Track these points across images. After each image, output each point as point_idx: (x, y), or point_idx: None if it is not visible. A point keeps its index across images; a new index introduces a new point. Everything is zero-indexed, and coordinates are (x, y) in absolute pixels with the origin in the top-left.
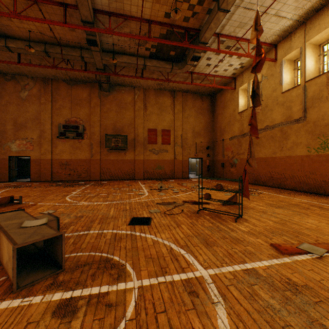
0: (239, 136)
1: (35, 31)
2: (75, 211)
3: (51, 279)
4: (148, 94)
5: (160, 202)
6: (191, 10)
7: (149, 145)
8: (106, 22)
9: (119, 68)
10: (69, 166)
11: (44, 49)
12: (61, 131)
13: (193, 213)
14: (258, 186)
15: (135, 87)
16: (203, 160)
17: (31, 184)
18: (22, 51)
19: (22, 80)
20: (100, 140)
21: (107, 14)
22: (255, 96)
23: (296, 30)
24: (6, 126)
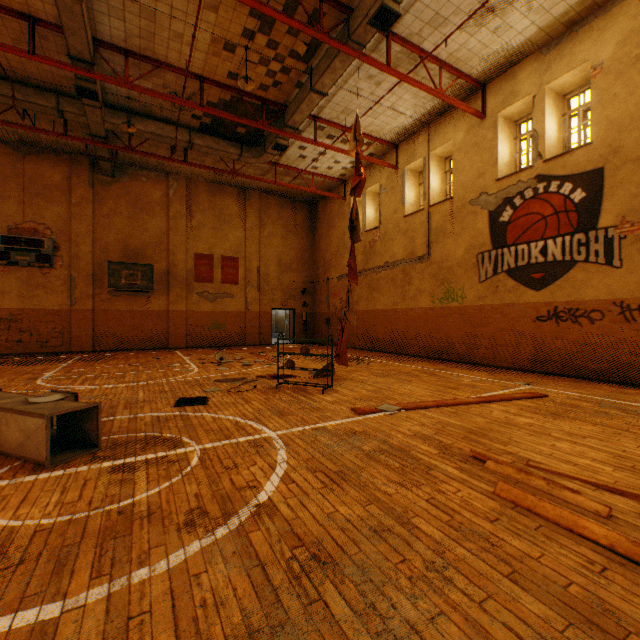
0: None
1: None
2: None
3: (89, 456)
4: (195, 190)
5: (220, 379)
6: (271, 77)
7: (197, 285)
8: (118, 63)
9: (138, 137)
10: (19, 323)
11: None
12: None
13: (270, 388)
14: (375, 353)
15: (170, 174)
16: (297, 312)
17: None
18: None
19: None
20: (93, 271)
21: (122, 51)
22: (355, 229)
23: (420, 132)
24: None
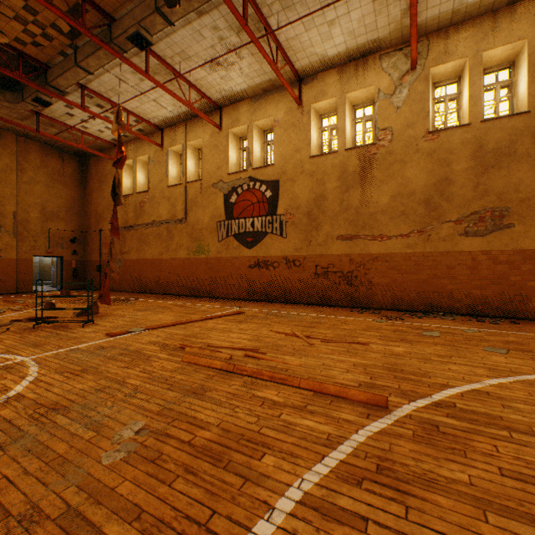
0: (124, 229)
1: None
2: None
3: None
4: None
5: None
6: (31, 36)
7: None
8: None
9: None
10: None
11: None
12: None
13: (27, 329)
14: (144, 295)
15: None
16: (66, 260)
17: None
18: None
19: None
20: None
21: None
22: (118, 194)
23: (180, 124)
24: None
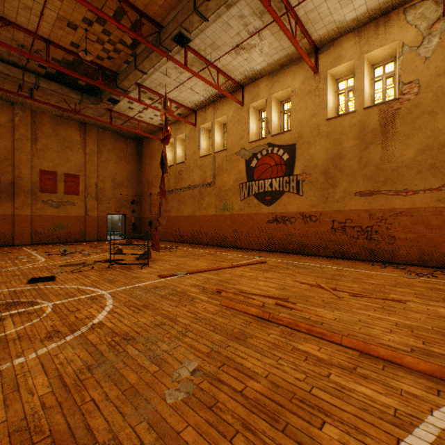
0: (167, 193)
1: None
2: None
3: None
4: (40, 120)
5: (65, 264)
6: (106, 52)
7: (42, 194)
8: None
9: None
10: None
11: None
12: None
13: (104, 268)
14: (182, 244)
15: (16, 104)
16: (128, 217)
17: None
18: None
19: None
20: None
21: None
22: (164, 164)
23: (209, 106)
24: None
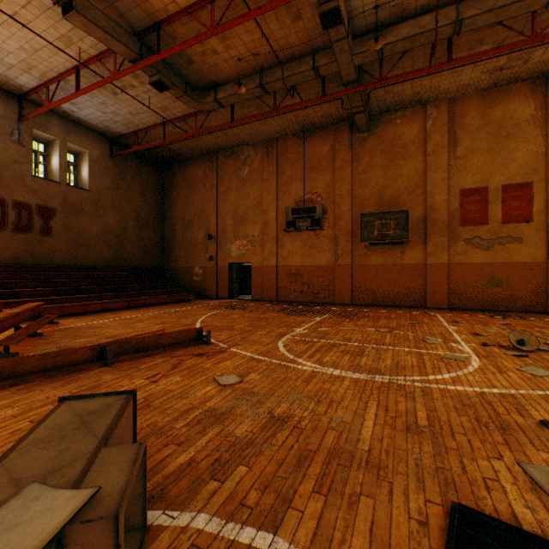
0: None
1: (245, 55)
2: (278, 389)
3: None
4: (460, 109)
5: None
6: None
7: (463, 229)
8: None
9: (389, 66)
10: (300, 277)
11: (258, 82)
12: (289, 219)
13: None
14: None
15: (427, 103)
16: None
17: (248, 304)
18: (233, 99)
19: (242, 153)
20: (351, 227)
21: None
22: None
23: None
24: (226, 221)
